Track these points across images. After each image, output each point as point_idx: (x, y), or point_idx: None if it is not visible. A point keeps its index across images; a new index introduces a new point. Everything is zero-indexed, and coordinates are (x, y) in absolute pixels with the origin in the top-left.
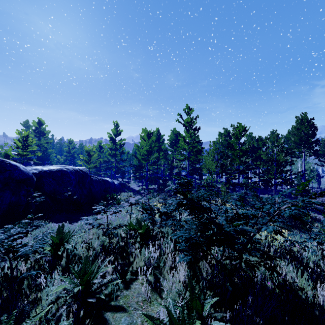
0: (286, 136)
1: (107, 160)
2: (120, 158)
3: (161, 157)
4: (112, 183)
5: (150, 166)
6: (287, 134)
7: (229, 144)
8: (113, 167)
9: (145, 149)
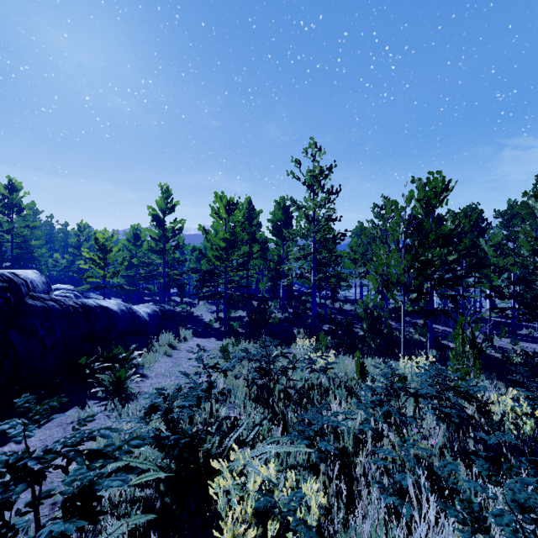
0: (505, 213)
1: (147, 262)
2: (173, 258)
3: (256, 255)
4: (126, 315)
5: (231, 272)
6: (516, 205)
7: (412, 220)
8: (158, 276)
9: (222, 236)
